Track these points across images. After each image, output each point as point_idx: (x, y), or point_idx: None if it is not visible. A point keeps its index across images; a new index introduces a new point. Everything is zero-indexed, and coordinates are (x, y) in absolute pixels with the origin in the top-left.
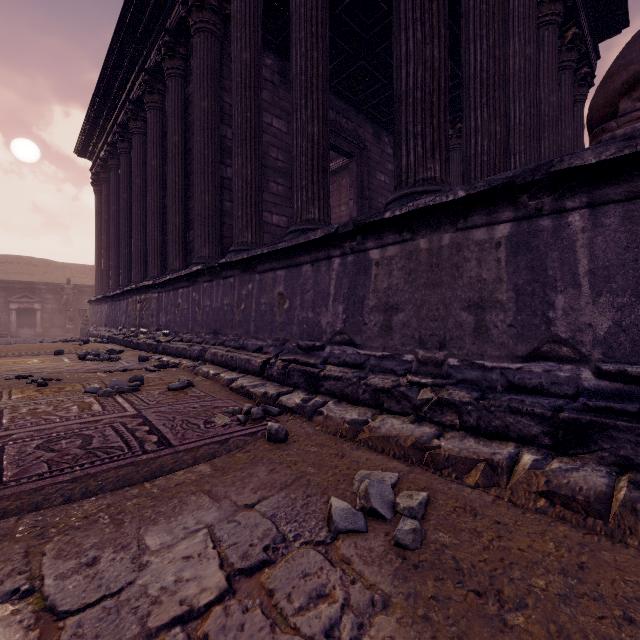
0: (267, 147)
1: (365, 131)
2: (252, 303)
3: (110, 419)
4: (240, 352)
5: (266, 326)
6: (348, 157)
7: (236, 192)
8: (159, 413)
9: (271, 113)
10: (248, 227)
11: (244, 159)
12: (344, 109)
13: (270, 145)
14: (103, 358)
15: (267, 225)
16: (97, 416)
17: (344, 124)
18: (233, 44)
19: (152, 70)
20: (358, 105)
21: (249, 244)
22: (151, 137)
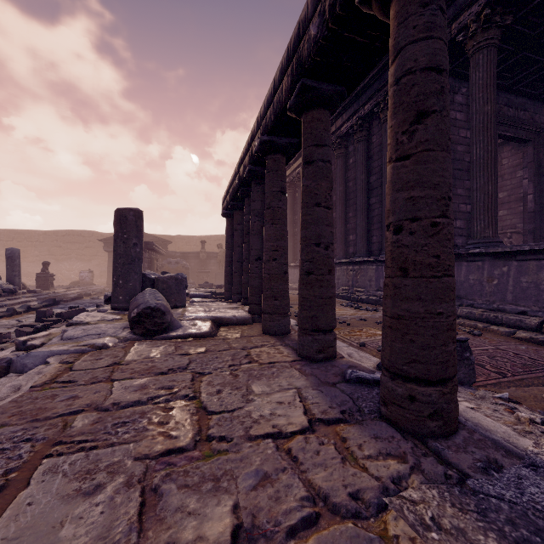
0: (463, 155)
1: (540, 115)
2: (508, 280)
3: (490, 349)
4: (501, 313)
5: (529, 297)
6: (522, 142)
7: (477, 202)
8: (510, 349)
9: (465, 128)
10: (489, 226)
11: (485, 179)
12: (521, 103)
13: (465, 153)
14: (372, 309)
15: (463, 214)
16: (478, 347)
17: (521, 116)
18: (474, 102)
19: (363, 116)
20: (536, 96)
21: (490, 238)
22: (360, 160)
